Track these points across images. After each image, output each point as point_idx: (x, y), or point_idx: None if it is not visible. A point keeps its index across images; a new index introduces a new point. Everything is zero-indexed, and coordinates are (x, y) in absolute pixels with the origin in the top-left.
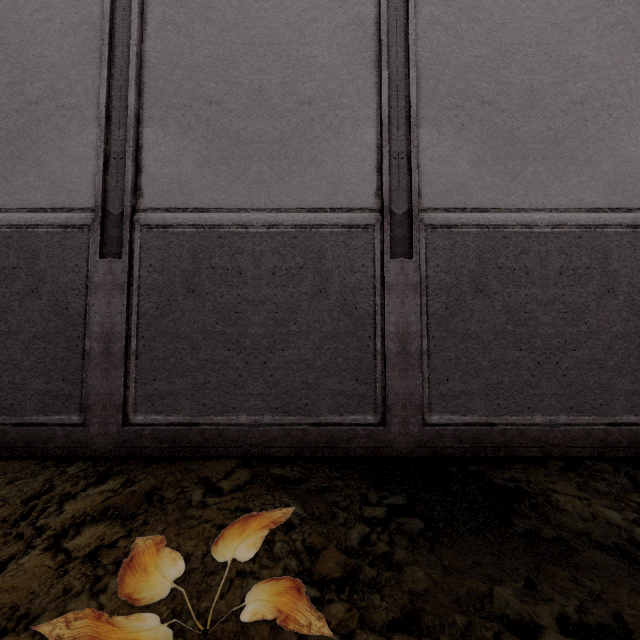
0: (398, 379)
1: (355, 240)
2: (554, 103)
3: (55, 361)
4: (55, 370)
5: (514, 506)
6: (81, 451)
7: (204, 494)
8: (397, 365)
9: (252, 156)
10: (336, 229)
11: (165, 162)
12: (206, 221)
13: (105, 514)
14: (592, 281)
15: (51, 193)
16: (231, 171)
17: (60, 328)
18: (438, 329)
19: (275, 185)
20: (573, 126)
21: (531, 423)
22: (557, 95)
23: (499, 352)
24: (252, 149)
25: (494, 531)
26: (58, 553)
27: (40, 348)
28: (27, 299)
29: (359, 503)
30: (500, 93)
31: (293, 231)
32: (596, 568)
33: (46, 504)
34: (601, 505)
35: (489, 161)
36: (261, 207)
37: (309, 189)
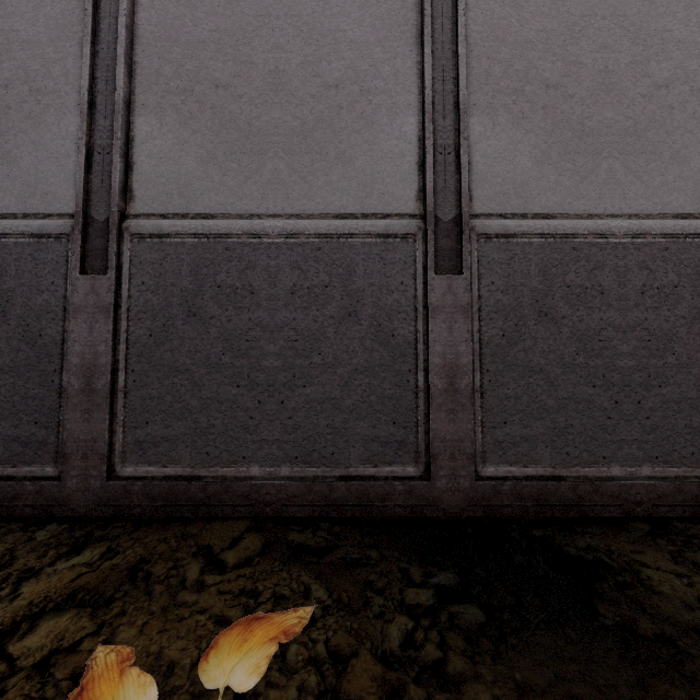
0: (445, 422)
1: (392, 252)
2: (633, 87)
3: (25, 400)
4: (25, 411)
5: (596, 587)
6: (56, 511)
7: (202, 570)
8: (444, 405)
9: (267, 151)
10: (369, 239)
11: (161, 158)
12: (210, 229)
13: (72, 599)
14: (681, 302)
15: (23, 196)
16: (241, 169)
17: (32, 360)
18: (493, 361)
19: (295, 186)
20: (656, 115)
21: (607, 476)
22: (637, 77)
23: (568, 389)
24: (267, 142)
25: (576, 625)
26: None
27: (7, 384)
28: None
29: (399, 583)
30: (568, 75)
31: (316, 241)
32: None
33: None
34: None
35: (555, 157)
36: (278, 213)
37: (336, 191)
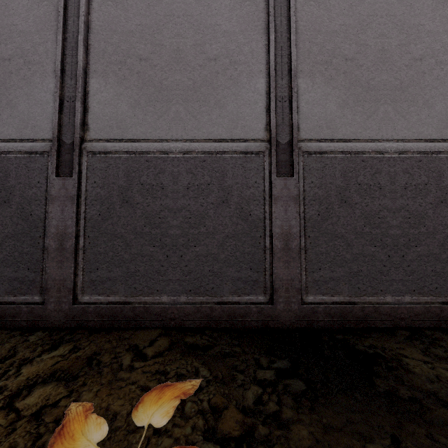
0: (282, 268)
1: (249, 163)
2: (400, 60)
3: (22, 255)
4: (22, 262)
5: (374, 369)
6: (41, 323)
7: (132, 359)
8: (281, 258)
9: (172, 100)
10: (235, 155)
11: (106, 104)
12: (137, 149)
13: (53, 376)
14: (429, 194)
15: (20, 128)
16: (156, 111)
17: (26, 230)
18: (313, 230)
19: (189, 121)
20: (414, 77)
21: (383, 302)
22: (402, 54)
23: (359, 248)
24: (172, 94)
25: (361, 391)
26: (10, 412)
27: (10, 245)
28: (1, 208)
29: (253, 367)
30: (359, 52)
31: (203, 156)
32: (447, 425)
33: (8, 368)
34: (442, 368)
35: (351, 103)
36: (178, 138)
37: (215, 124)
